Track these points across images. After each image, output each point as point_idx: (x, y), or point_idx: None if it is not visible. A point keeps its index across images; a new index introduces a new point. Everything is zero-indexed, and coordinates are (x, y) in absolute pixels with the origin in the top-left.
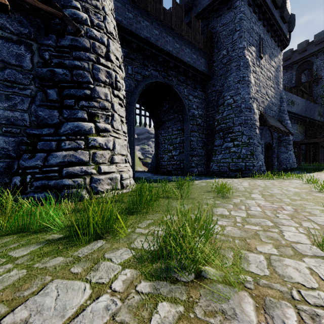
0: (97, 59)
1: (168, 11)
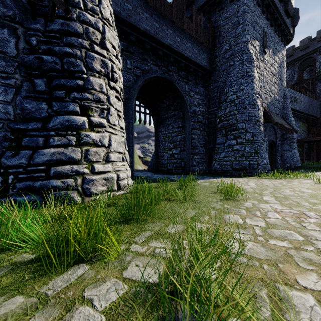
0: (91, 47)
1: (169, 3)
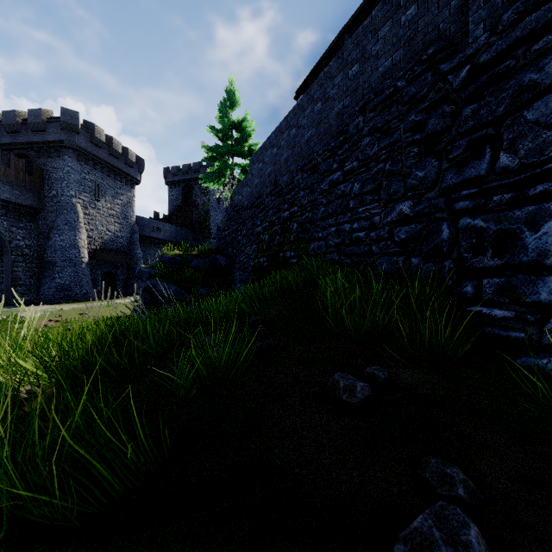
0: None
1: None
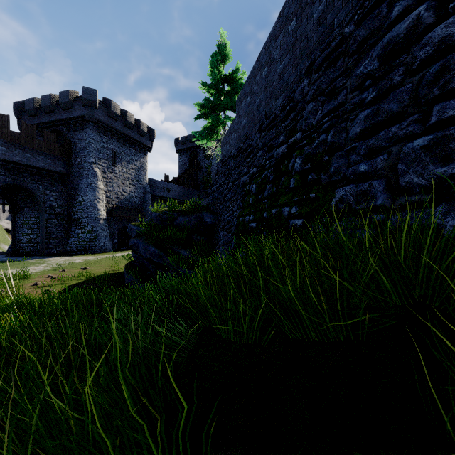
0: None
1: (17, 133)
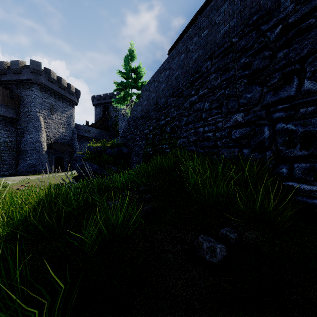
0: None
1: None
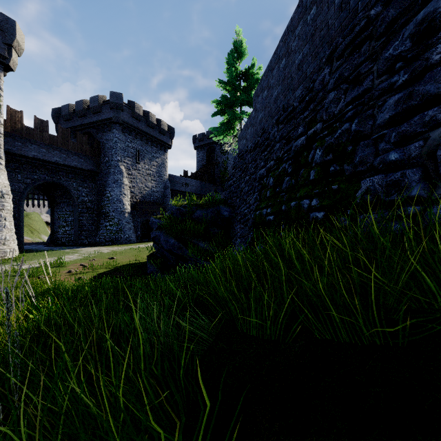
0: None
1: (55, 136)
